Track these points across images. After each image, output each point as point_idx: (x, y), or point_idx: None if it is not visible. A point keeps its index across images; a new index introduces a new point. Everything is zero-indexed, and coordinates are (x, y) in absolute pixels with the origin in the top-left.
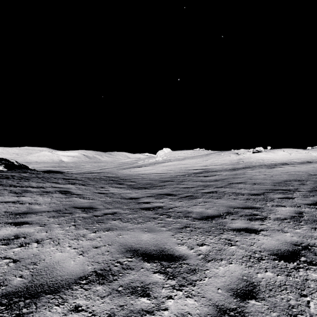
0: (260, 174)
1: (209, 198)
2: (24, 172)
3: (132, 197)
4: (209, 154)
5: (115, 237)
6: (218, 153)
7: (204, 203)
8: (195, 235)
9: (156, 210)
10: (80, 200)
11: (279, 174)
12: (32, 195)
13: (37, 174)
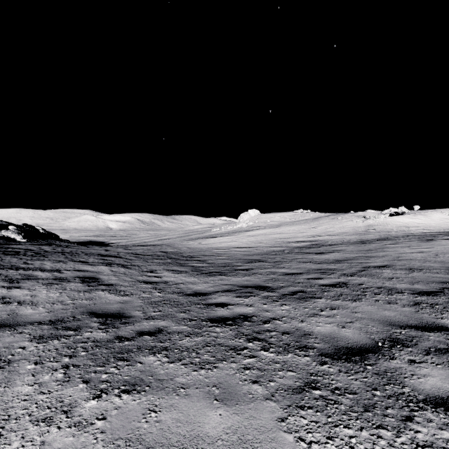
0: (413, 251)
1: (337, 298)
2: (49, 244)
3: (198, 291)
4: (318, 218)
5: (140, 421)
6: (332, 217)
7: (331, 310)
8: (342, 423)
9: (240, 326)
10: (108, 296)
11: (448, 251)
12: (34, 285)
13: (66, 247)
